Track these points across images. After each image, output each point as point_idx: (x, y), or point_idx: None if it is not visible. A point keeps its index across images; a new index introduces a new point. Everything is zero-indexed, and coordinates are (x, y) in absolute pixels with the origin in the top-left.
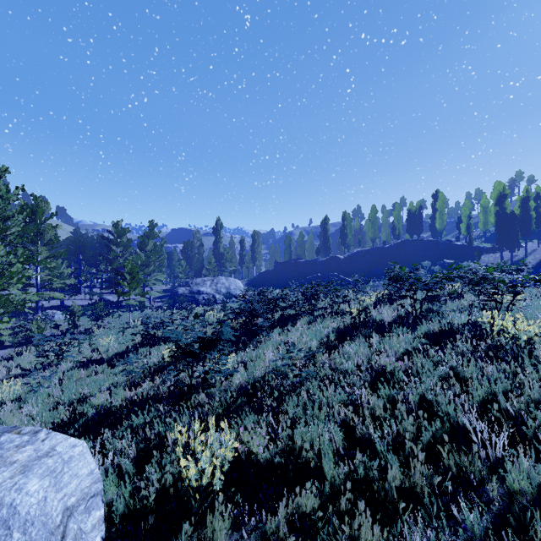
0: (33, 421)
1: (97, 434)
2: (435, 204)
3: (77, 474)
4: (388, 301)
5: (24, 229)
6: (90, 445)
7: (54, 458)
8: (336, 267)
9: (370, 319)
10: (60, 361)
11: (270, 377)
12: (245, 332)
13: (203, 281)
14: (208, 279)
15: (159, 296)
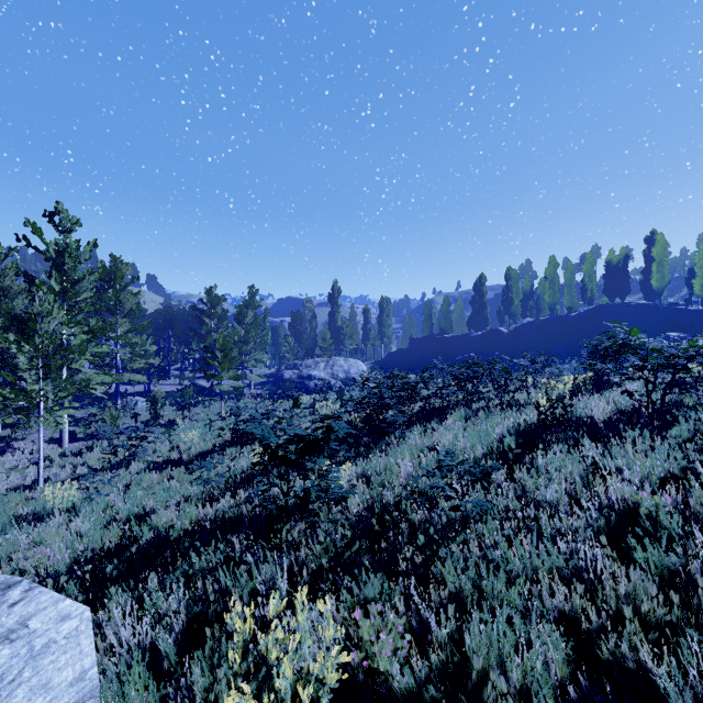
0: (82, 541)
1: (145, 576)
2: (650, 251)
3: (48, 683)
4: (593, 389)
5: (102, 297)
6: (125, 596)
7: (16, 646)
8: (496, 344)
9: (572, 416)
10: (132, 460)
11: (408, 506)
12: (369, 431)
13: (315, 363)
14: (321, 360)
15: (261, 382)
